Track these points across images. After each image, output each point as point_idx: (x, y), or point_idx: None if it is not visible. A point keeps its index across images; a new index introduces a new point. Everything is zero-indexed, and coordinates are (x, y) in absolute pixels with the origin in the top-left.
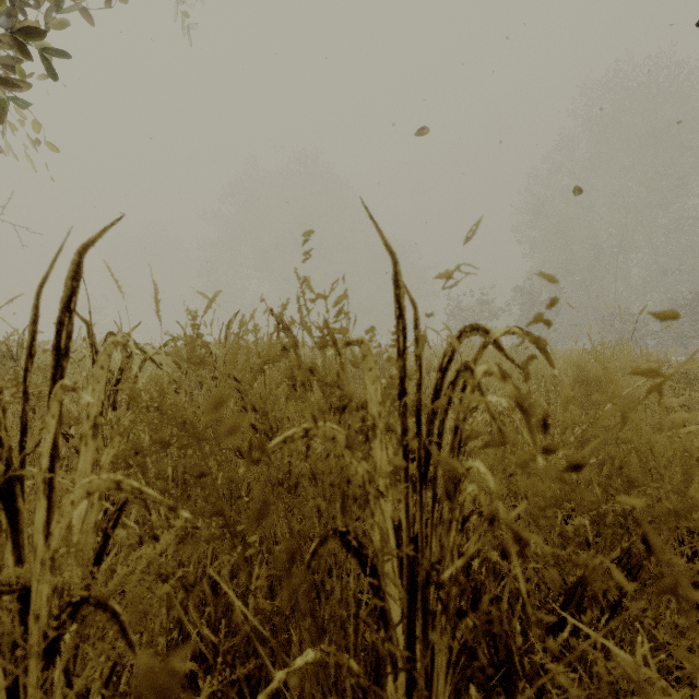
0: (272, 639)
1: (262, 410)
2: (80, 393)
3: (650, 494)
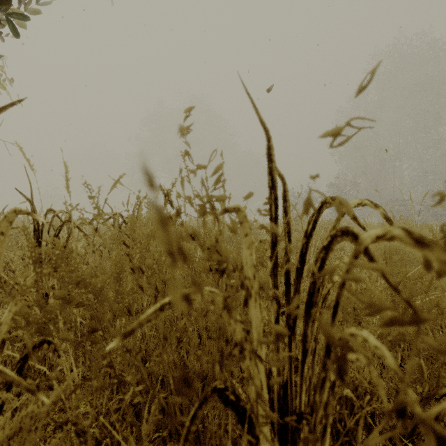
0: None
1: (154, 269)
2: None
3: None
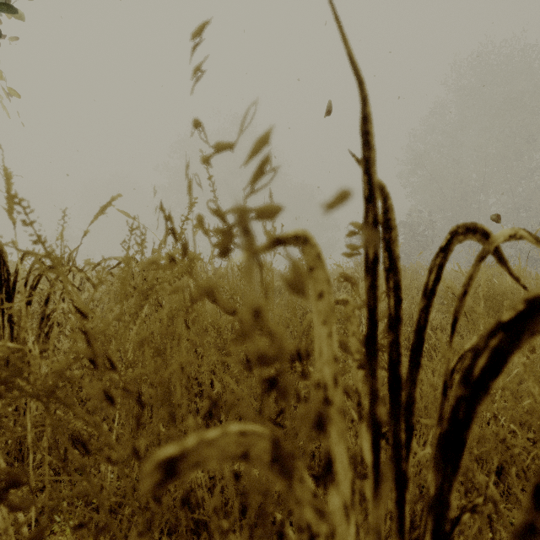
0: None
1: (154, 347)
2: None
3: None
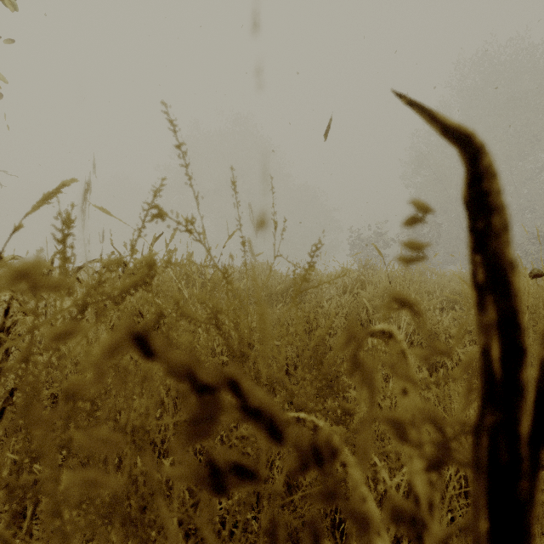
0: None
1: (92, 397)
2: None
3: None
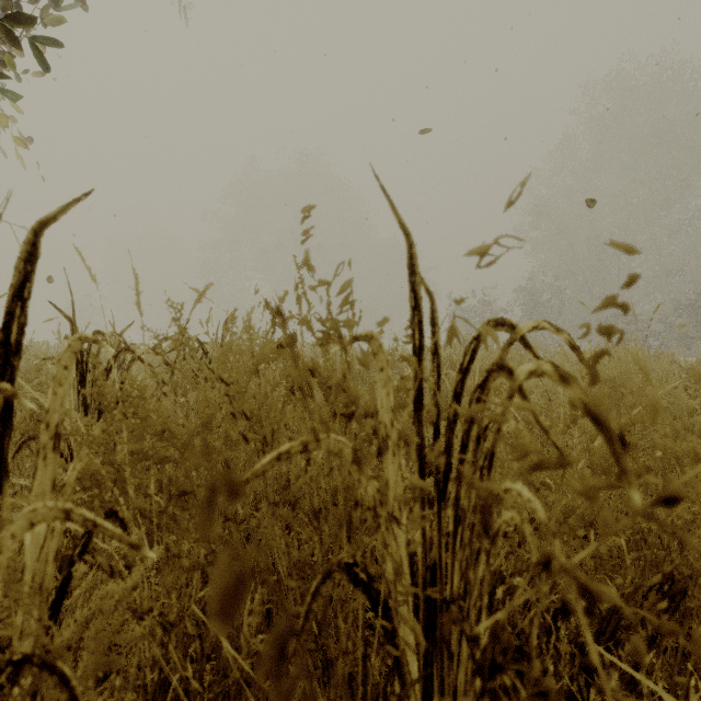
0: (266, 686)
1: (256, 415)
2: (21, 399)
3: (686, 508)
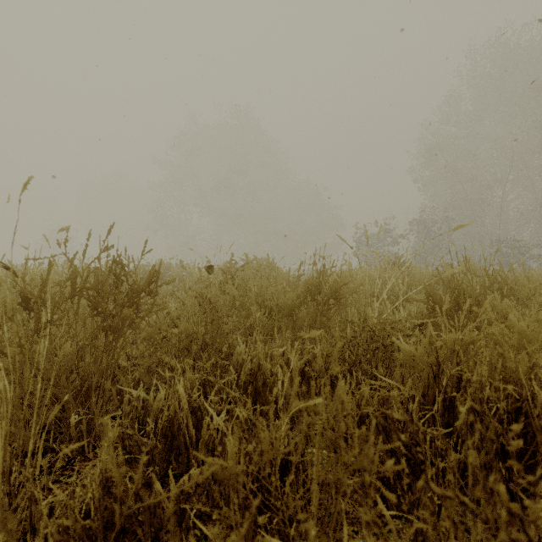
0: None
1: None
2: None
3: None
